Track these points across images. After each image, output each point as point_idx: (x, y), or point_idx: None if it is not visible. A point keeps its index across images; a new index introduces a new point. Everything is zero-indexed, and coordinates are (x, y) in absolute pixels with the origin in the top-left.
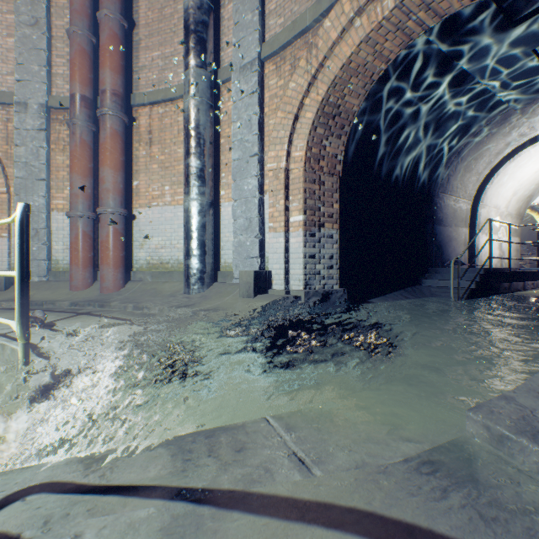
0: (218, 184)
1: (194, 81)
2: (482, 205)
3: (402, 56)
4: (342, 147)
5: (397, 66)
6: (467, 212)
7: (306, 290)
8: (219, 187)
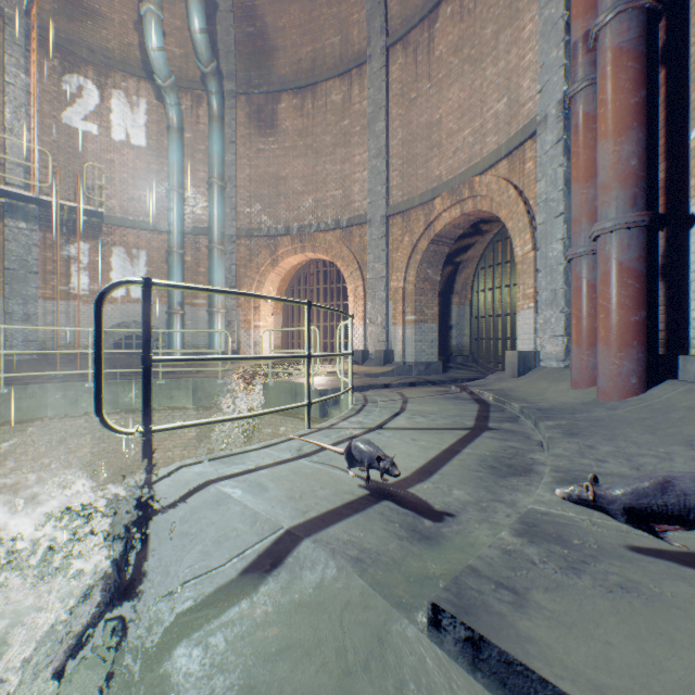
0: None
1: None
2: None
3: None
4: None
5: None
6: None
7: None
8: None
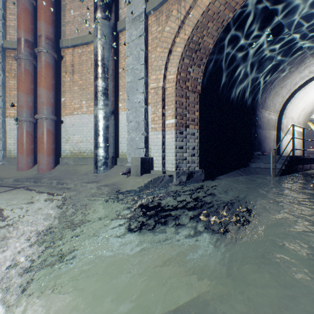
0: (117, 99)
1: (100, 28)
2: (284, 117)
3: (242, 11)
4: (201, 73)
5: (237, 20)
6: (275, 121)
7: (176, 170)
8: (118, 101)
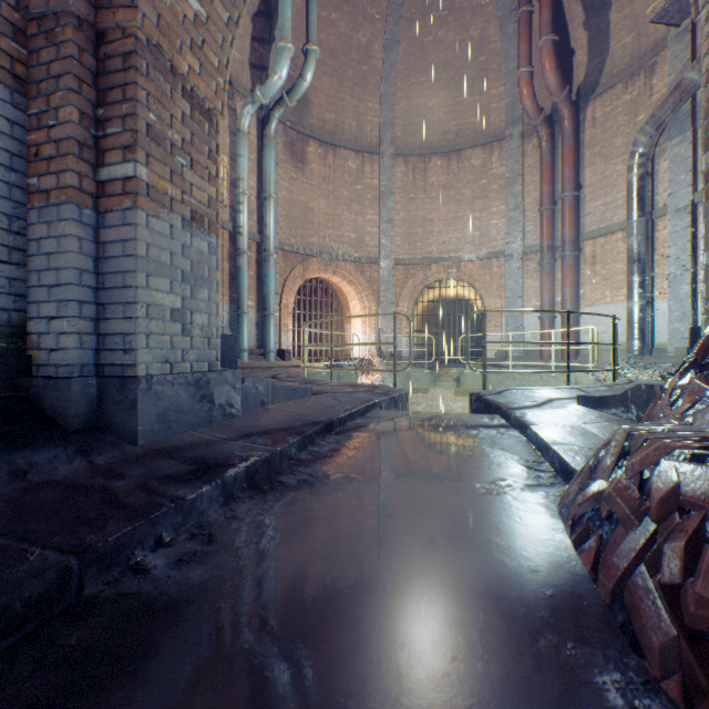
0: (653, 288)
1: (634, 227)
2: None
3: None
4: None
5: None
6: None
7: None
8: (654, 290)
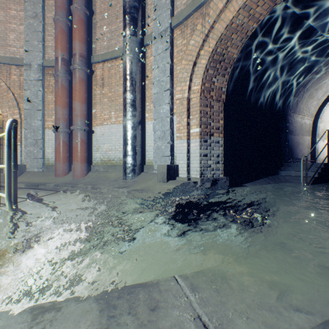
0: (144, 109)
1: (129, 44)
2: (320, 120)
3: (268, 18)
4: (225, 83)
5: (263, 26)
6: (310, 126)
7: (201, 177)
8: (145, 111)
